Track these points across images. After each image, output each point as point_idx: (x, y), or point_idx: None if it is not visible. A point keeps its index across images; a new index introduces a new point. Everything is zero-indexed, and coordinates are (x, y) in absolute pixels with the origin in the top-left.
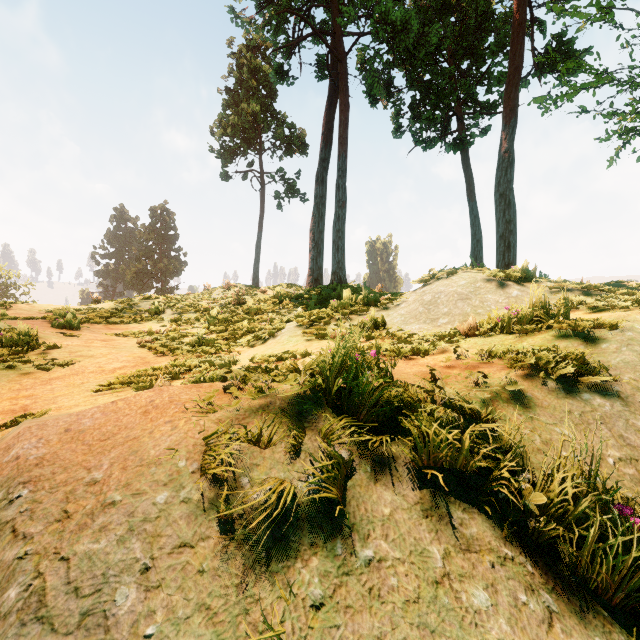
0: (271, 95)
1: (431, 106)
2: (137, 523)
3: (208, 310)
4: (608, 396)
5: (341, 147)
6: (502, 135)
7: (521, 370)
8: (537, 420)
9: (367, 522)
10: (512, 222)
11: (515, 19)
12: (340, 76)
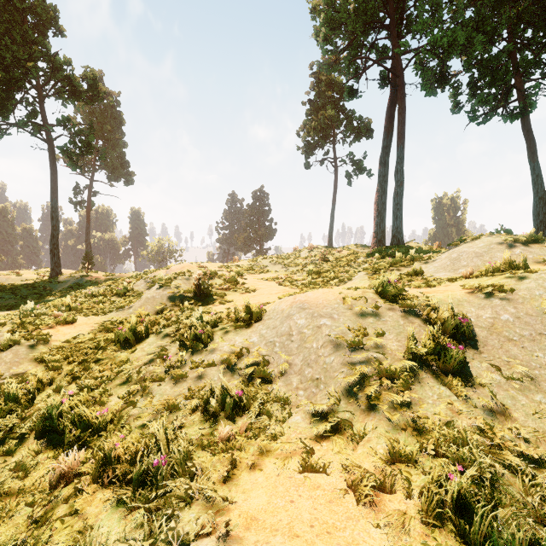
0: (342, 97)
1: (486, 85)
2: (333, 308)
3: (303, 265)
4: (503, 299)
5: (399, 141)
6: None
7: (470, 290)
8: (461, 305)
9: (385, 316)
10: None
11: None
12: (398, 88)
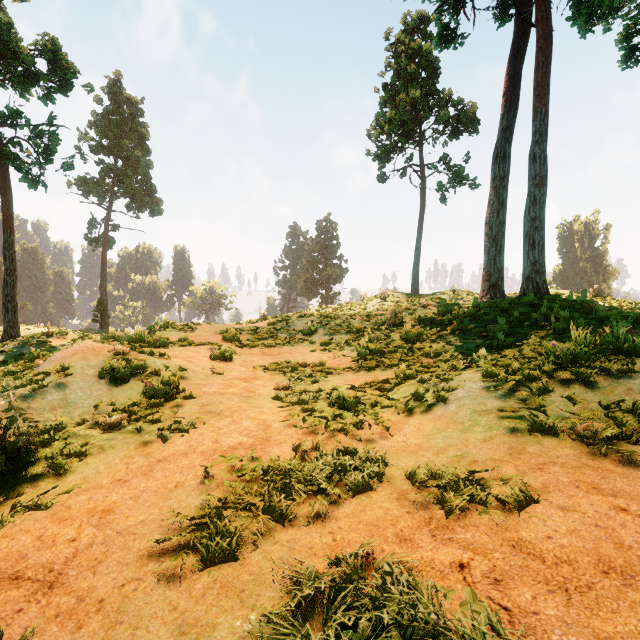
0: (432, 75)
1: None
2: None
3: (360, 331)
4: None
5: (538, 100)
6: None
7: None
8: None
9: None
10: None
11: None
12: (537, 0)
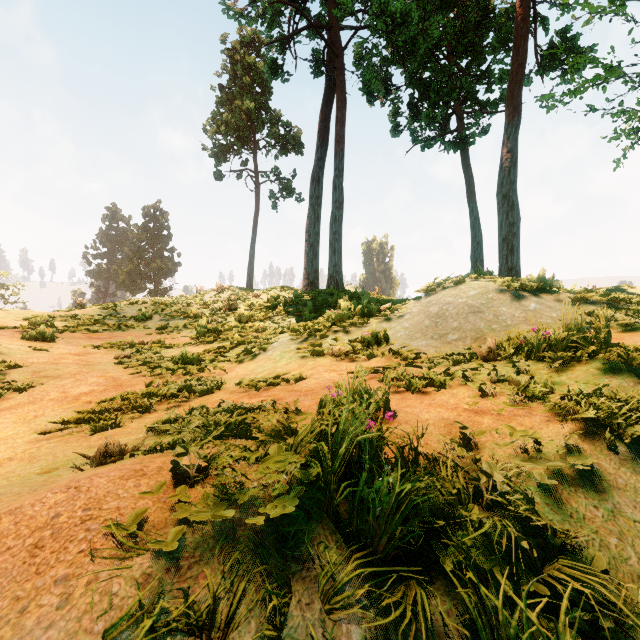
0: (266, 93)
1: (430, 104)
2: None
3: (198, 316)
4: None
5: (338, 145)
6: (505, 134)
7: (574, 424)
8: (621, 516)
9: None
10: (515, 224)
11: (518, 14)
12: (337, 71)
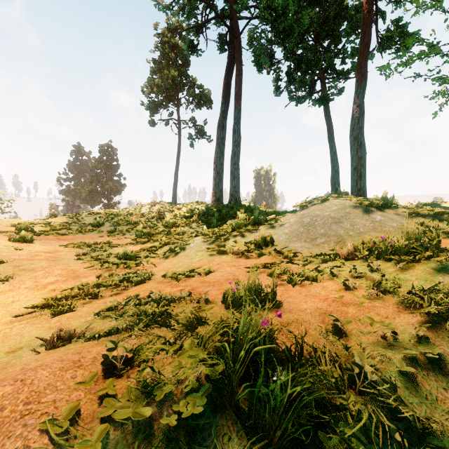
0: (186, 64)
1: (302, 72)
2: None
3: (137, 223)
4: None
5: (236, 102)
6: (355, 94)
7: (420, 314)
8: None
9: None
10: (363, 158)
11: (365, 8)
12: (236, 49)
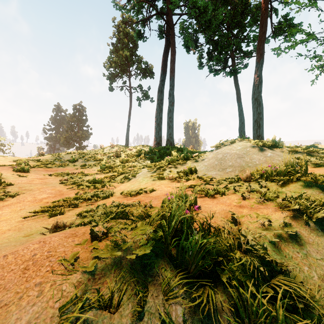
0: (135, 47)
1: (218, 52)
2: None
3: (101, 160)
4: None
5: (171, 73)
6: (256, 68)
7: (288, 212)
8: (310, 256)
9: None
10: (261, 113)
11: (263, 7)
12: (171, 36)
